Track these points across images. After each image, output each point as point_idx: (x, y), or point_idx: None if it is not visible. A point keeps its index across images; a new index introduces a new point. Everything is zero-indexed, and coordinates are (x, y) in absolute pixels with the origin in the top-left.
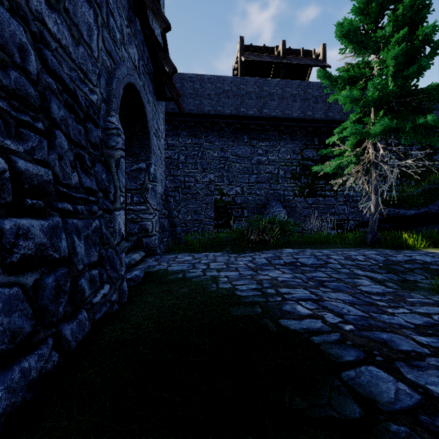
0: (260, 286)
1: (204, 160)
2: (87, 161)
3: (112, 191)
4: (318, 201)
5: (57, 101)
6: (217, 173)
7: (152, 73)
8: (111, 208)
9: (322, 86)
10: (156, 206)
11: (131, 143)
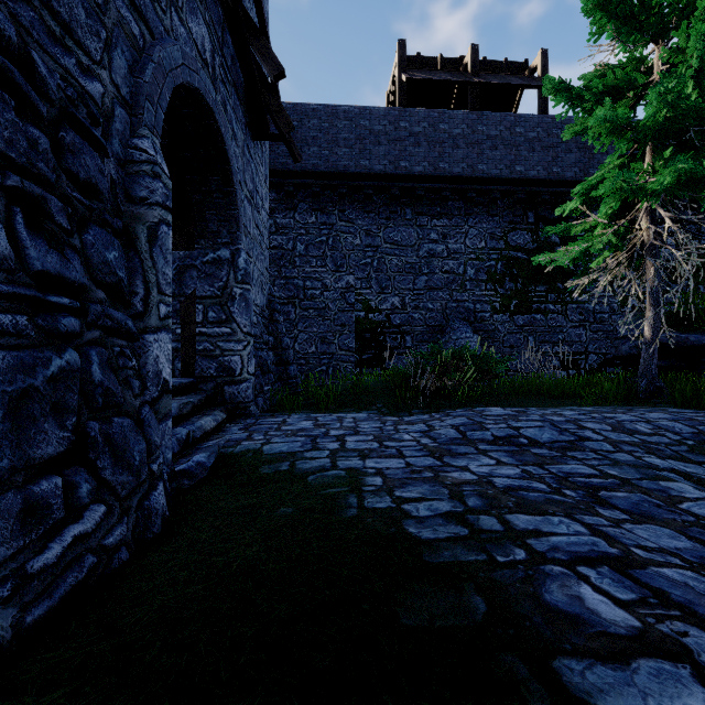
0: (459, 505)
1: (337, 252)
2: (56, 214)
3: (140, 292)
4: (534, 320)
5: None
6: (359, 273)
7: (243, 87)
8: (130, 326)
9: (541, 121)
10: (248, 327)
11: (203, 212)
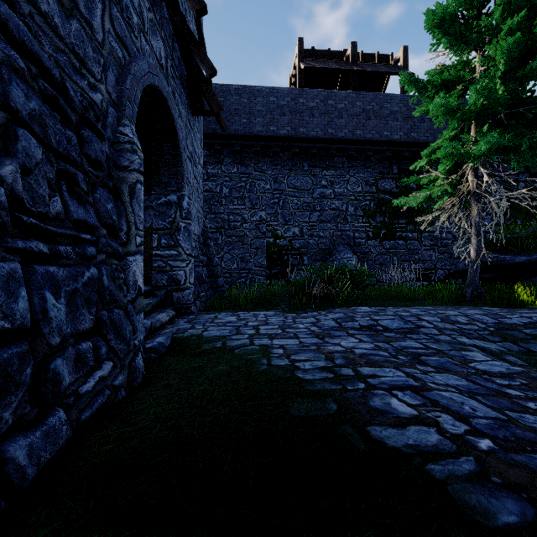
0: (330, 363)
1: (253, 194)
2: (81, 183)
3: (124, 229)
4: (398, 245)
5: (24, 86)
6: (269, 209)
7: (186, 78)
8: (120, 251)
9: (402, 99)
10: (190, 250)
11: (157, 168)
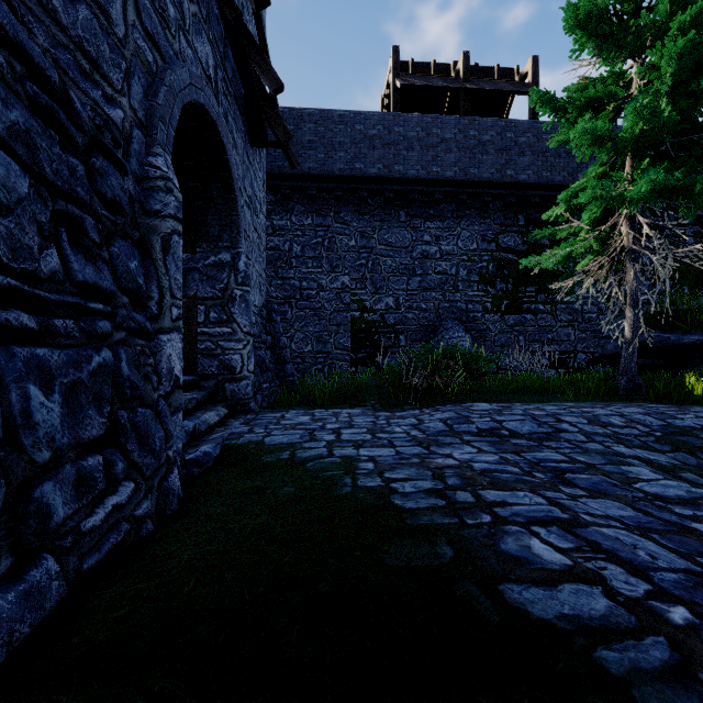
0: (440, 483)
1: (333, 253)
2: (90, 231)
3: (155, 296)
4: (525, 320)
5: (2, 88)
6: (354, 273)
7: (243, 97)
8: (149, 327)
9: (531, 126)
10: (248, 327)
11: (205, 217)
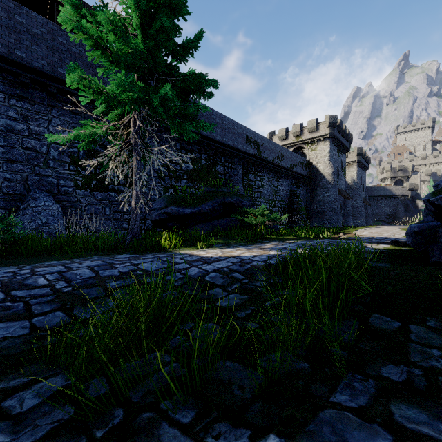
0: None
1: None
2: None
3: None
4: (110, 196)
5: None
6: None
7: None
8: None
9: None
10: None
11: None
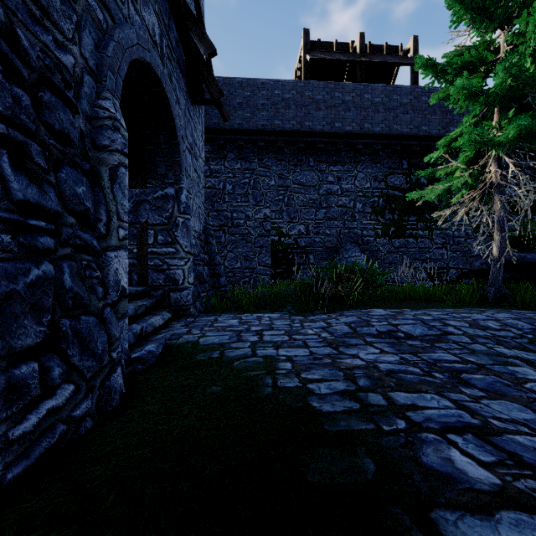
0: (352, 384)
1: (257, 191)
2: (35, 156)
3: (104, 219)
4: (408, 243)
5: None
6: (274, 207)
7: (184, 64)
8: (95, 245)
9: (413, 90)
10: (188, 247)
11: (154, 159)
